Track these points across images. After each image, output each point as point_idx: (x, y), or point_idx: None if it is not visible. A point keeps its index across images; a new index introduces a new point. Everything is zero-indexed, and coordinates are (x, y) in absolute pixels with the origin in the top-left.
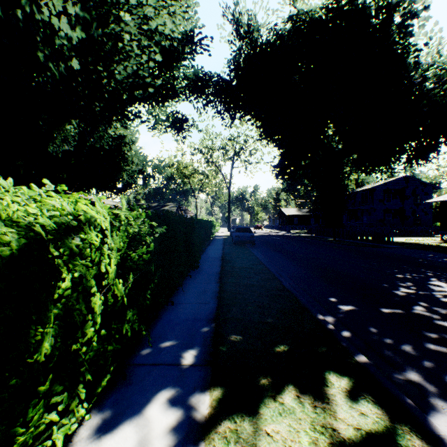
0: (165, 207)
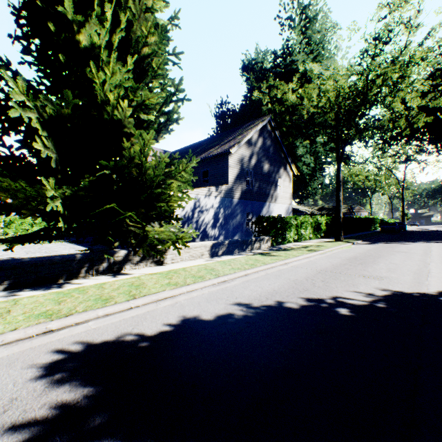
0: None
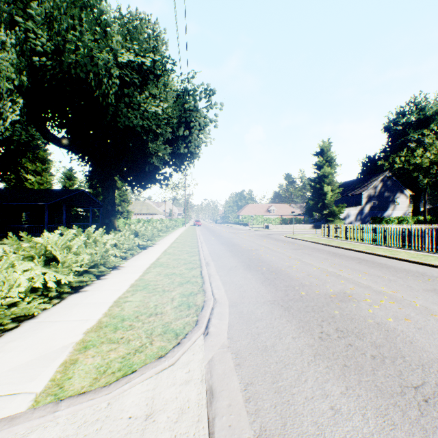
0: None
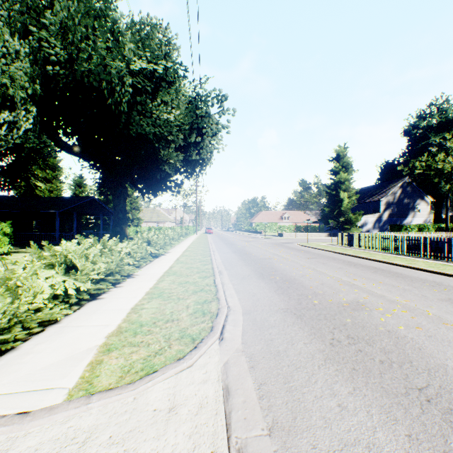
0: None
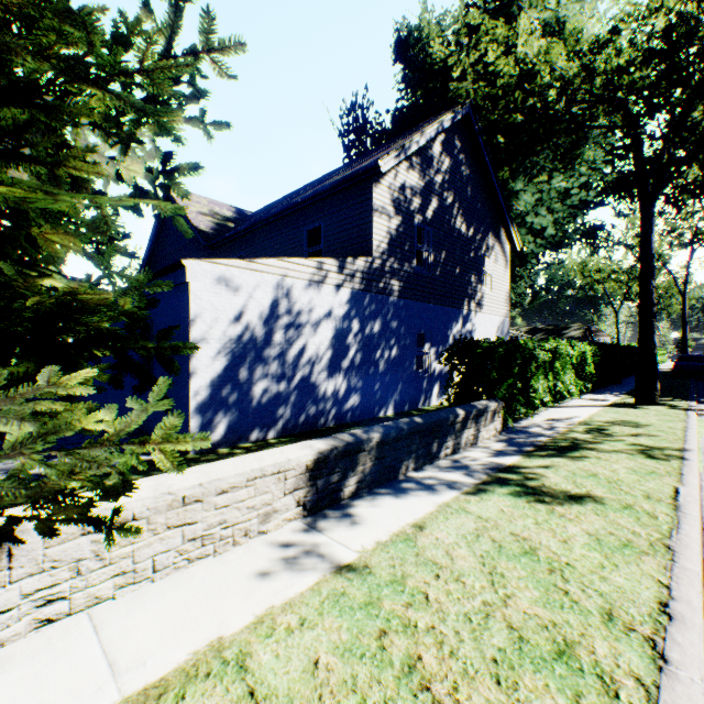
0: (566, 329)
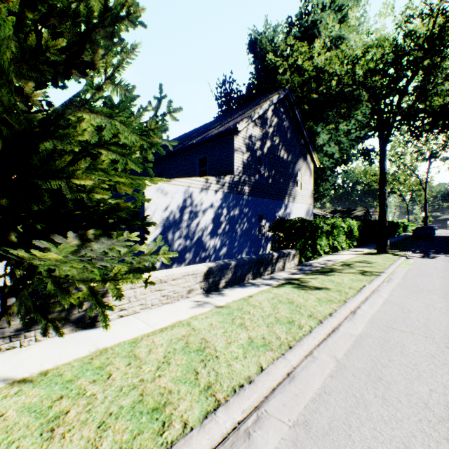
0: (354, 211)
